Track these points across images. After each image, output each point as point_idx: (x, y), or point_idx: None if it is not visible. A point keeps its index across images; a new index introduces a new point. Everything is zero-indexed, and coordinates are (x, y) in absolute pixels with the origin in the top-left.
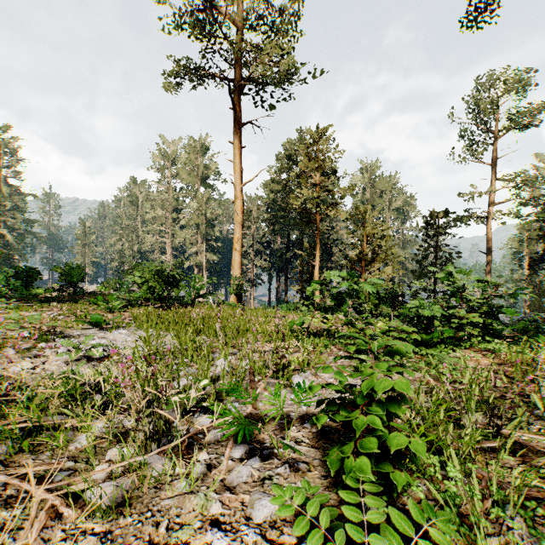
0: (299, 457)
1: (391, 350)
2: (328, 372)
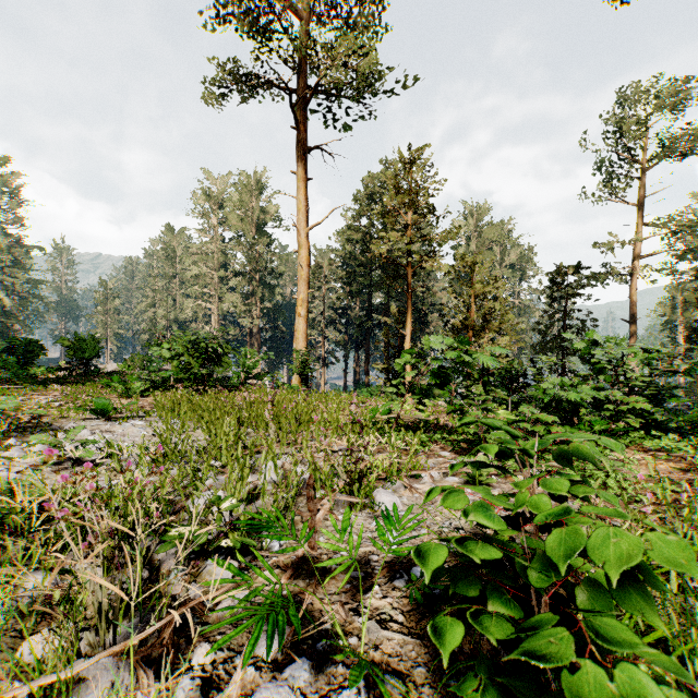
0: (386, 660)
1: (565, 451)
2: (454, 504)
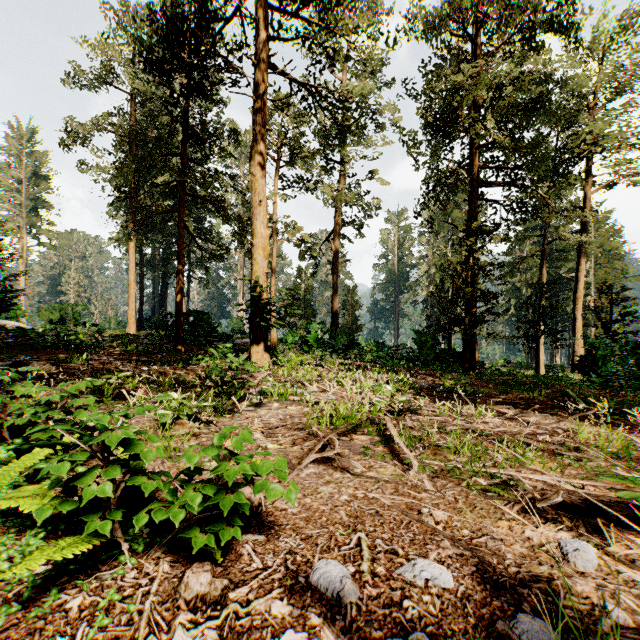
0: None
1: None
2: None
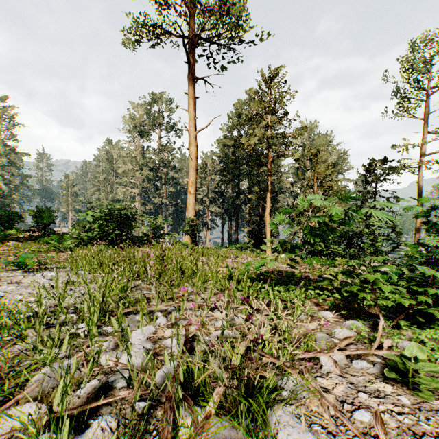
0: None
1: None
2: None
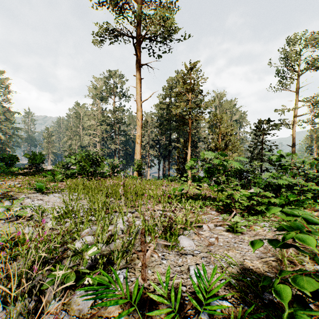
0: None
1: None
2: None
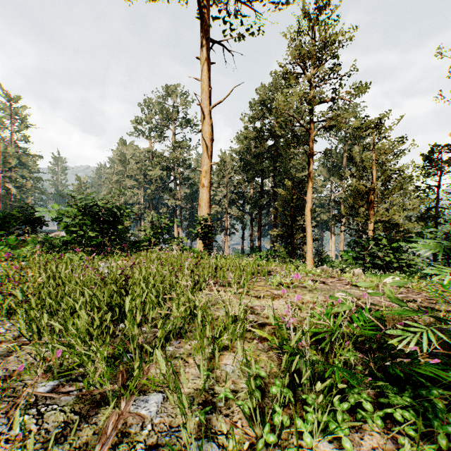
0: None
1: None
2: None
